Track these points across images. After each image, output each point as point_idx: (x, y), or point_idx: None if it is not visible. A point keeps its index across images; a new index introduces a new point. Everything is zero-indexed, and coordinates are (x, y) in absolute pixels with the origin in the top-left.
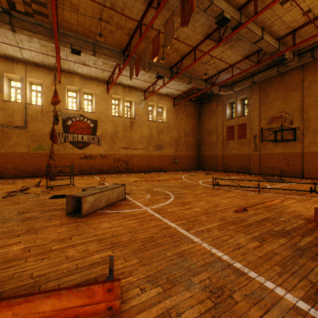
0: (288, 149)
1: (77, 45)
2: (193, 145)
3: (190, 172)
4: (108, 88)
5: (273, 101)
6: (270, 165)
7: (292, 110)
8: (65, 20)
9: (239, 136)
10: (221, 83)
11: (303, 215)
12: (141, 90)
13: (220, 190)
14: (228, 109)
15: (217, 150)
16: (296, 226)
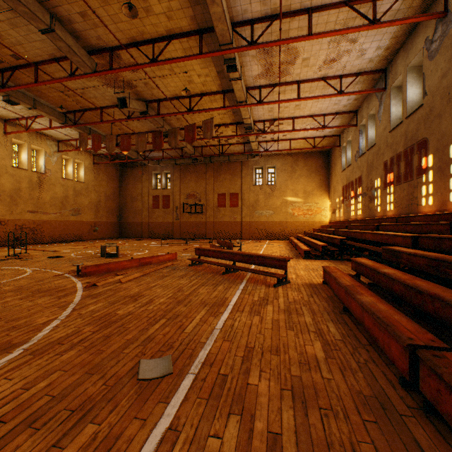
0: (198, 219)
1: (16, 97)
2: (114, 210)
3: (118, 240)
4: (6, 128)
5: (189, 182)
6: (187, 231)
7: (201, 192)
8: (15, 75)
9: (164, 206)
10: (151, 156)
11: None
12: (55, 139)
13: (166, 246)
14: (154, 179)
15: (143, 217)
16: None
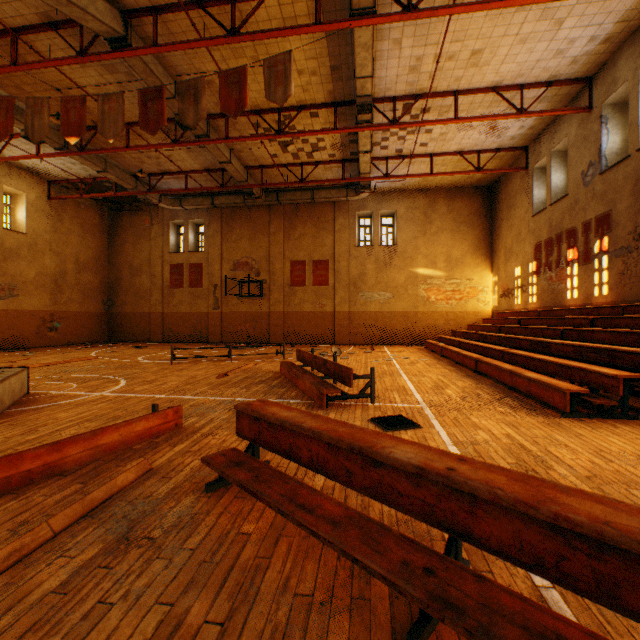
0: (256, 308)
1: None
2: (97, 291)
3: (98, 347)
4: None
5: (239, 240)
6: (235, 329)
7: (260, 258)
8: None
9: (193, 283)
10: (164, 189)
11: (273, 371)
12: None
13: (184, 364)
14: (174, 234)
15: (153, 305)
16: (269, 377)
